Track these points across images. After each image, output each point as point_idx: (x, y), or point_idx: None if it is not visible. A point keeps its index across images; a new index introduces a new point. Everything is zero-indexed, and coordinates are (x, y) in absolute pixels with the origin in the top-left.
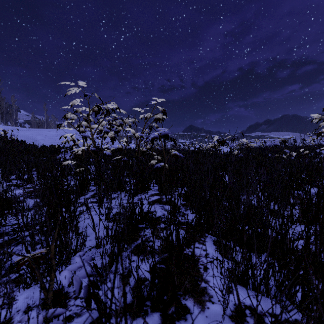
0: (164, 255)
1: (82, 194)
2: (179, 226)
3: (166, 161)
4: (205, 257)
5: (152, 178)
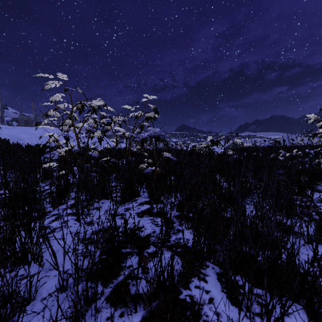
0: (152, 304)
1: (60, 203)
2: (173, 259)
3: (157, 165)
4: (209, 307)
5: (141, 184)
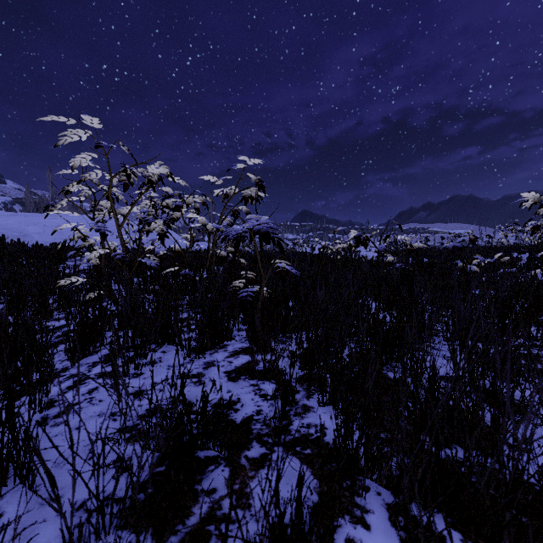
0: None
1: (86, 352)
2: (302, 486)
3: (264, 282)
4: None
5: (235, 317)
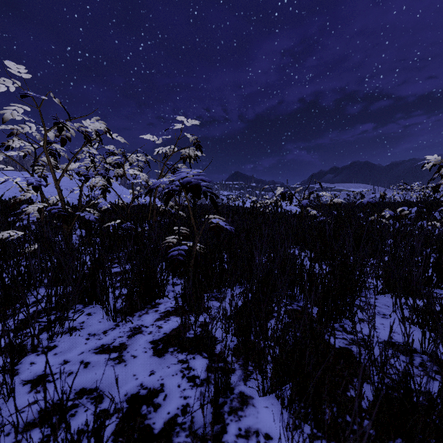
0: None
1: None
2: None
3: (197, 238)
4: None
5: (168, 274)
